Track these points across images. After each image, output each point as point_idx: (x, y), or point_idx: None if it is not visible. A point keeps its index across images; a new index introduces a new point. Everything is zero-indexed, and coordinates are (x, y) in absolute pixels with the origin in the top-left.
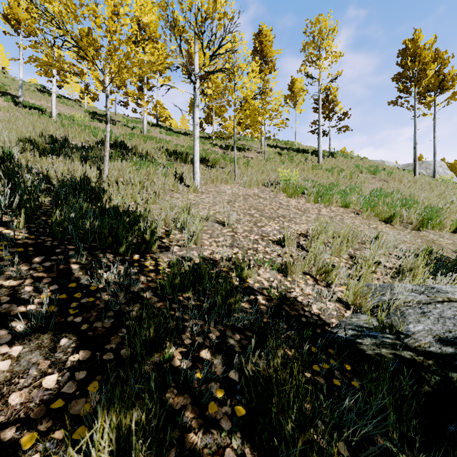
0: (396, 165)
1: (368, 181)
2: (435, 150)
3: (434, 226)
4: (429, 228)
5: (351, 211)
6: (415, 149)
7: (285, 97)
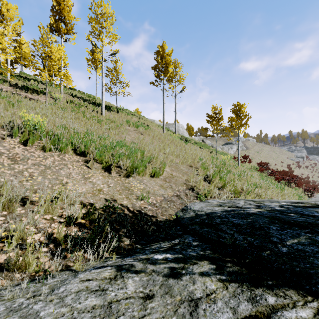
0: (161, 123)
1: (126, 133)
2: (175, 117)
3: (140, 173)
4: (137, 174)
5: (85, 159)
6: (163, 115)
7: (87, 59)
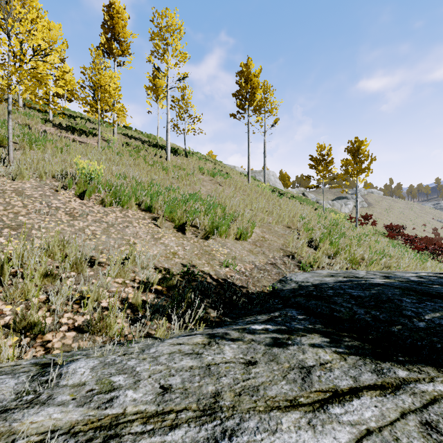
0: (244, 171)
1: (200, 183)
2: (265, 162)
3: (222, 234)
4: (218, 235)
5: (152, 215)
6: (248, 159)
7: (146, 88)
